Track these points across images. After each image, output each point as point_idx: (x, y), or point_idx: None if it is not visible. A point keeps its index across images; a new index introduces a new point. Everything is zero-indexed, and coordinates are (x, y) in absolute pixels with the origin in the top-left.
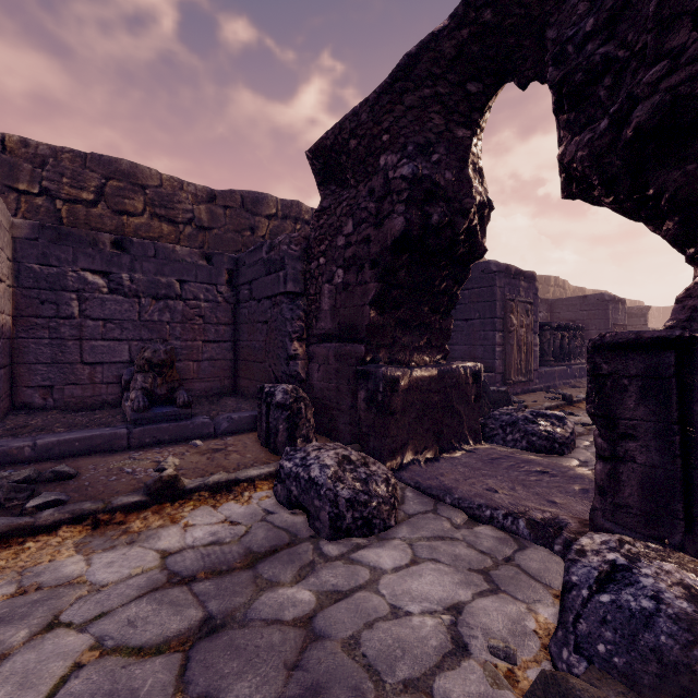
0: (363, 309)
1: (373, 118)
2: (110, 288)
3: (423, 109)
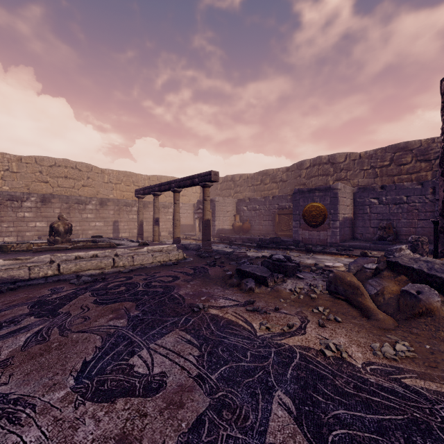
0: None
1: None
2: (379, 203)
3: None
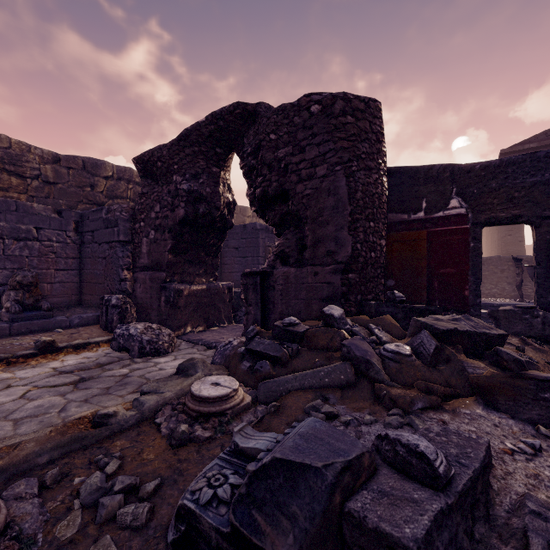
0: (165, 254)
1: (169, 155)
2: None
3: (195, 157)
